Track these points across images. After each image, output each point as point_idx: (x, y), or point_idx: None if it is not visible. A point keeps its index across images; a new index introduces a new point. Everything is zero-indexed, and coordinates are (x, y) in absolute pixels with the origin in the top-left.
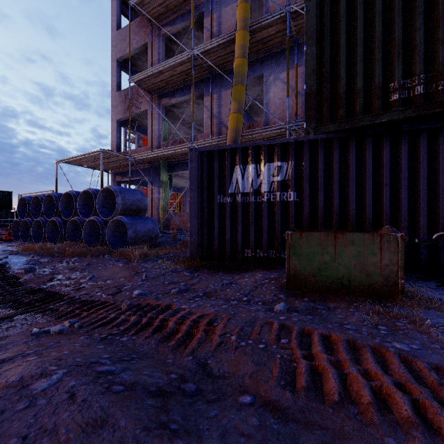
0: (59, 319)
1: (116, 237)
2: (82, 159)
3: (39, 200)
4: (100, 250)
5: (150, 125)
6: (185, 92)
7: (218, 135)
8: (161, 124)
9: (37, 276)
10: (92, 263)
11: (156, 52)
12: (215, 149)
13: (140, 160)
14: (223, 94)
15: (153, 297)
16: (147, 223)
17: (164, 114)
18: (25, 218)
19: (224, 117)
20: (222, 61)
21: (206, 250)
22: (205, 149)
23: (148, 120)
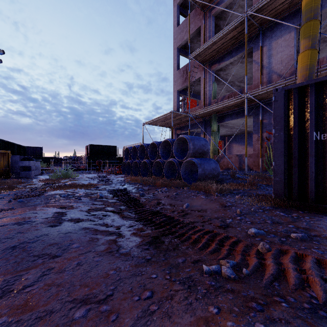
0: (202, 250)
1: (187, 174)
2: (158, 120)
3: (135, 149)
4: (179, 183)
5: (202, 88)
6: (233, 54)
7: (267, 83)
8: (212, 86)
9: (147, 200)
10: (178, 193)
11: (207, 31)
12: (309, 83)
13: (196, 116)
14: (274, 44)
15: (278, 240)
16: (211, 163)
17: (214, 77)
18: (128, 160)
19: (275, 65)
20: (274, 13)
21: (296, 190)
22: (295, 86)
23: (201, 85)
